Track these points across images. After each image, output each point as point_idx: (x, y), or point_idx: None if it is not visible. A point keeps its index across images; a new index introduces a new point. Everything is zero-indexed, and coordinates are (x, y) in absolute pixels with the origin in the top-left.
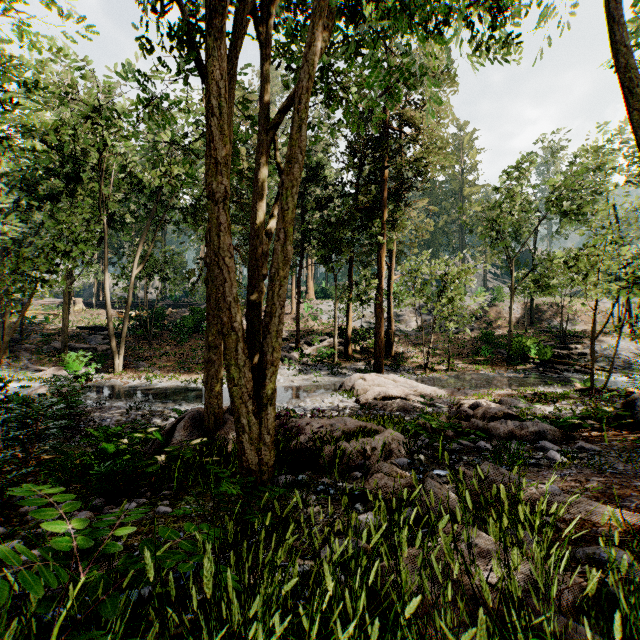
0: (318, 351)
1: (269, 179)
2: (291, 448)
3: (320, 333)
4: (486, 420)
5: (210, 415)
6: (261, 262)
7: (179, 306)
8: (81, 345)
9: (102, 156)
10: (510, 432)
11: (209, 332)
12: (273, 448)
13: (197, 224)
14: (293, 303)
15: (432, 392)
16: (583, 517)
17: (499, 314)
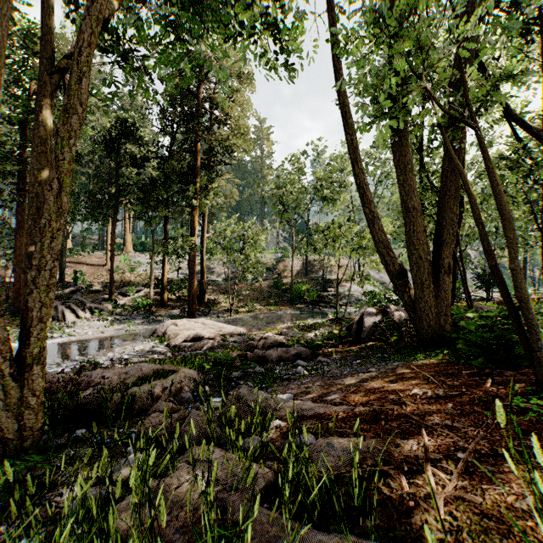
0: (132, 301)
1: None
2: (75, 404)
3: (137, 284)
4: (265, 349)
5: None
6: None
7: None
8: None
9: None
10: (280, 356)
11: None
12: (42, 409)
13: None
14: (108, 255)
15: (234, 330)
16: (299, 414)
17: (286, 267)
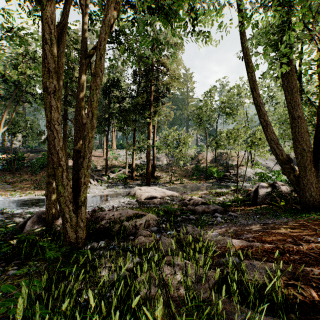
0: (117, 176)
1: None
2: (97, 228)
3: (119, 166)
4: (194, 206)
5: (49, 214)
6: (81, 128)
7: (35, 152)
8: None
9: None
10: (203, 210)
11: (49, 167)
12: (85, 229)
13: None
14: (104, 151)
15: (172, 194)
16: (225, 245)
17: (202, 157)
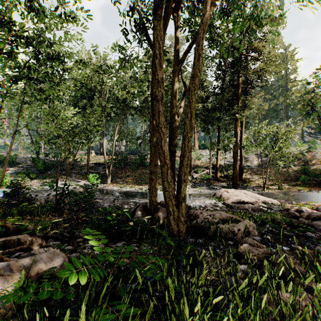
0: (201, 176)
1: None
2: (192, 225)
3: (202, 167)
4: (309, 219)
5: (151, 205)
6: (175, 130)
7: (133, 154)
8: (94, 171)
9: (102, 87)
10: None
11: (151, 165)
12: (184, 224)
13: (142, 115)
14: None
15: (269, 201)
16: None
17: (313, 156)
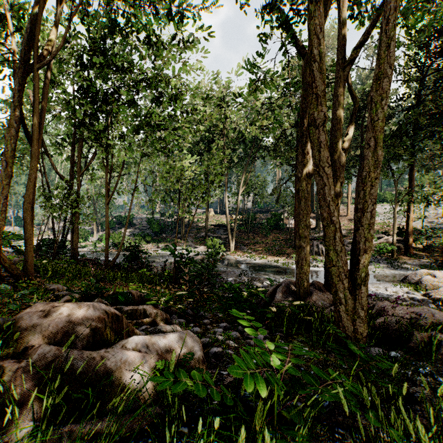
0: (376, 246)
1: (329, 113)
2: (375, 325)
3: (376, 231)
4: None
5: (300, 286)
6: (338, 172)
7: (263, 212)
8: (213, 235)
9: (224, 125)
10: None
11: (299, 226)
12: (366, 322)
13: (277, 156)
14: (348, 207)
15: None
16: None
17: None
